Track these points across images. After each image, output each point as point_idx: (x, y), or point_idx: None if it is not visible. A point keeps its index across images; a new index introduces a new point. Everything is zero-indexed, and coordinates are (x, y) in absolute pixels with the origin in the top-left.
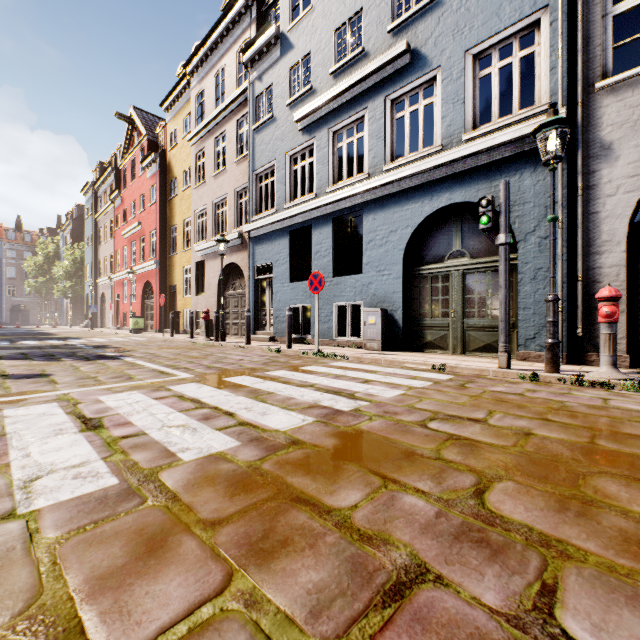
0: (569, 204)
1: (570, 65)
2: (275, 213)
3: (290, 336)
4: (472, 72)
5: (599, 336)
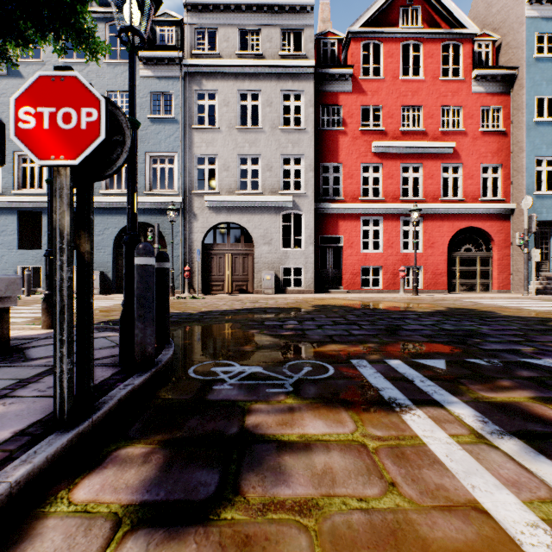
0: (185, 233)
1: (185, 180)
2: (1, 194)
3: (29, 288)
4: (149, 163)
5: (194, 283)
